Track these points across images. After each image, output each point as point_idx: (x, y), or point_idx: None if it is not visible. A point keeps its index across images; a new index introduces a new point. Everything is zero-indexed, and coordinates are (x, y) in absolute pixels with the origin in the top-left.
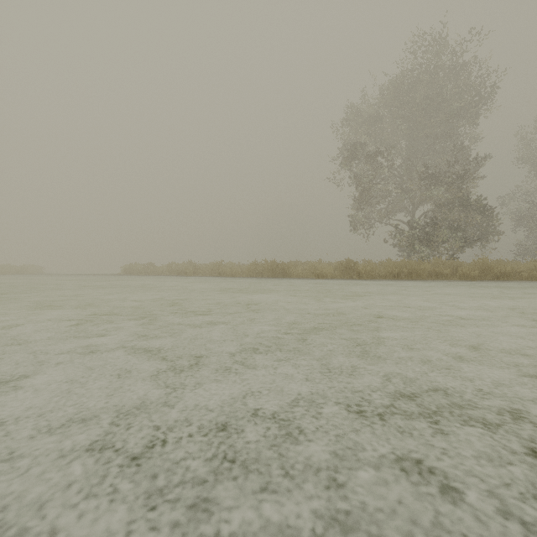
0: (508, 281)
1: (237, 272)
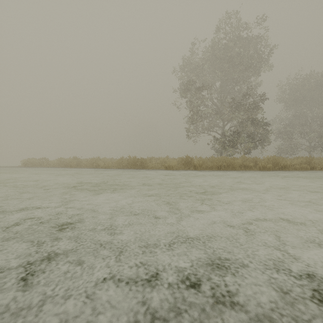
0: (290, 171)
1: (109, 165)
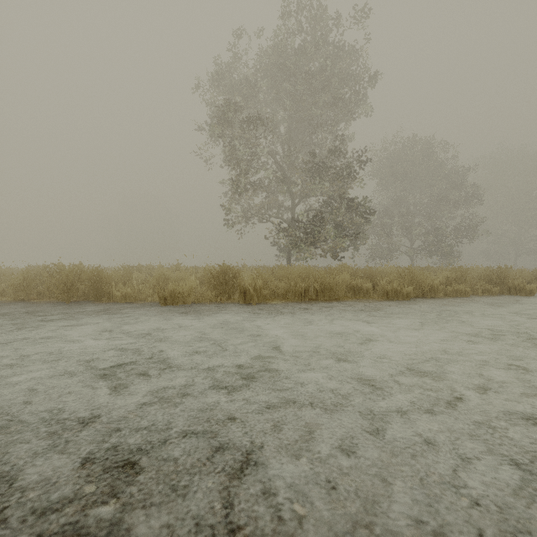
0: (446, 300)
1: None
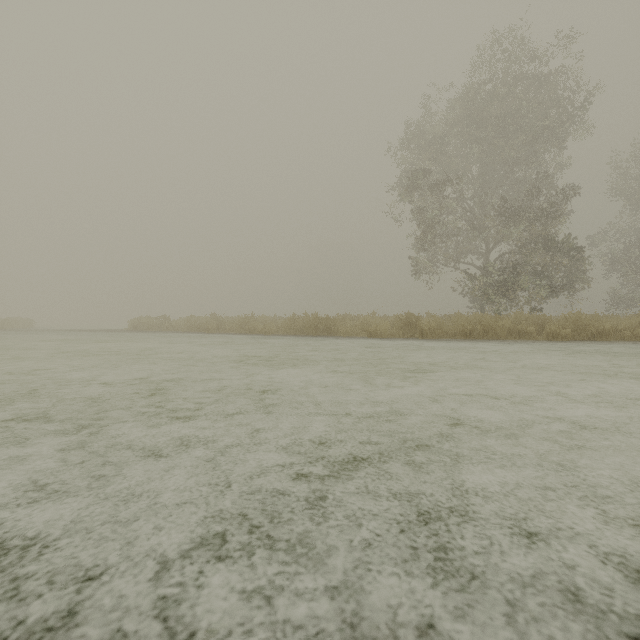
0: (608, 342)
1: (271, 328)
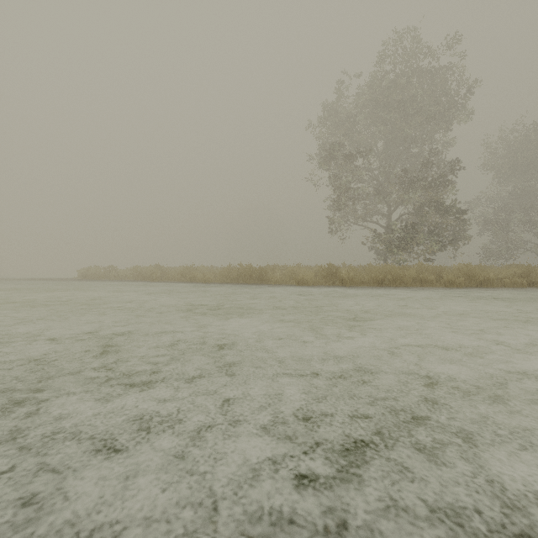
0: (493, 288)
1: (210, 277)
